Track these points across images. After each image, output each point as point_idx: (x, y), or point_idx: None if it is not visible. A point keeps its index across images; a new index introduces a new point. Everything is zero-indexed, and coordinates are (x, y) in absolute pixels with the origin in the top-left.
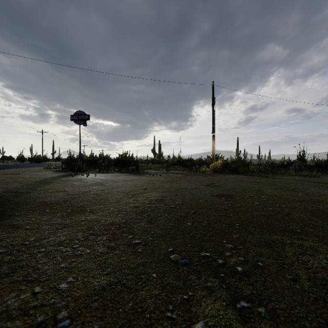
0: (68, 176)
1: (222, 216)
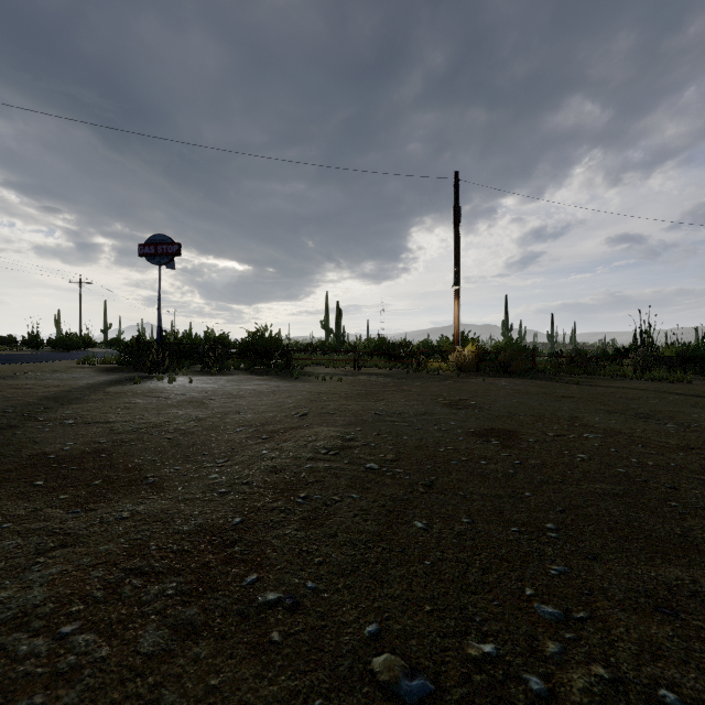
0: (128, 381)
1: (503, 496)
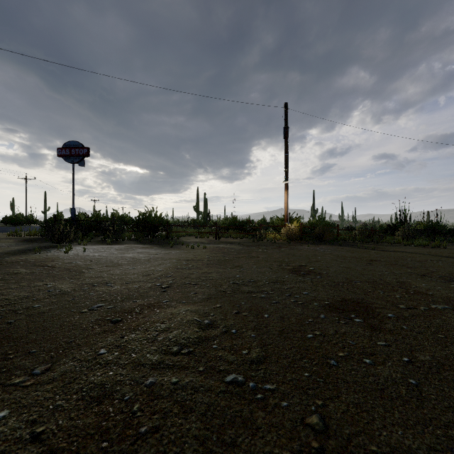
0: (33, 251)
1: None
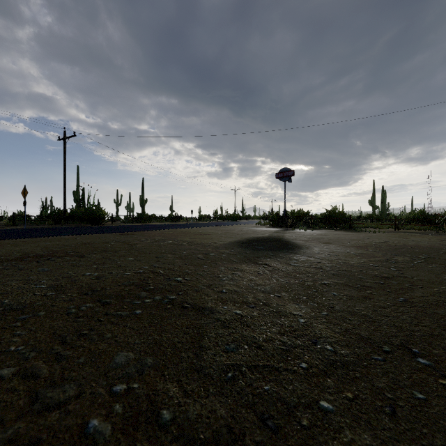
0: (288, 230)
1: (433, 250)
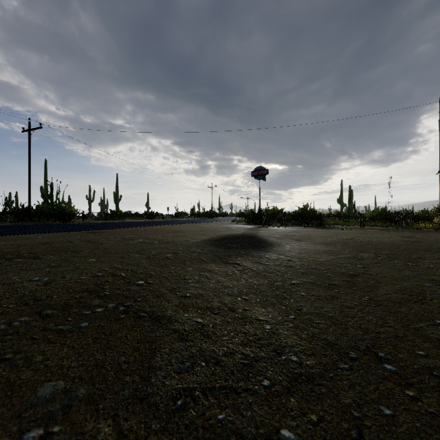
0: (262, 227)
1: (395, 246)
